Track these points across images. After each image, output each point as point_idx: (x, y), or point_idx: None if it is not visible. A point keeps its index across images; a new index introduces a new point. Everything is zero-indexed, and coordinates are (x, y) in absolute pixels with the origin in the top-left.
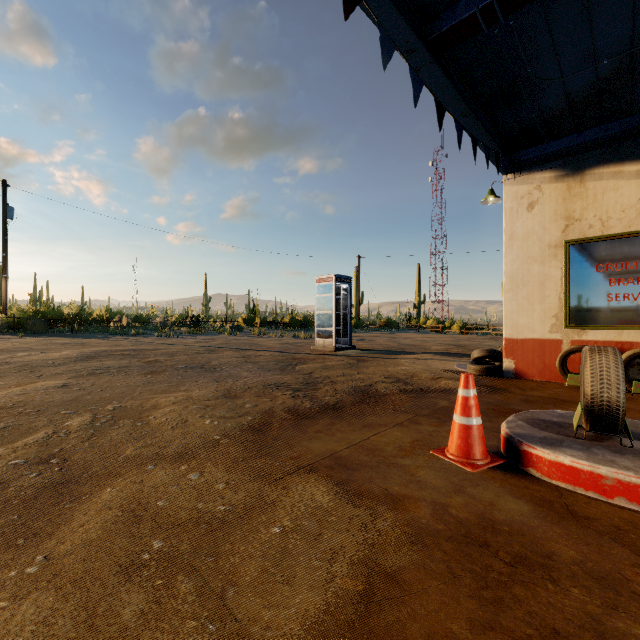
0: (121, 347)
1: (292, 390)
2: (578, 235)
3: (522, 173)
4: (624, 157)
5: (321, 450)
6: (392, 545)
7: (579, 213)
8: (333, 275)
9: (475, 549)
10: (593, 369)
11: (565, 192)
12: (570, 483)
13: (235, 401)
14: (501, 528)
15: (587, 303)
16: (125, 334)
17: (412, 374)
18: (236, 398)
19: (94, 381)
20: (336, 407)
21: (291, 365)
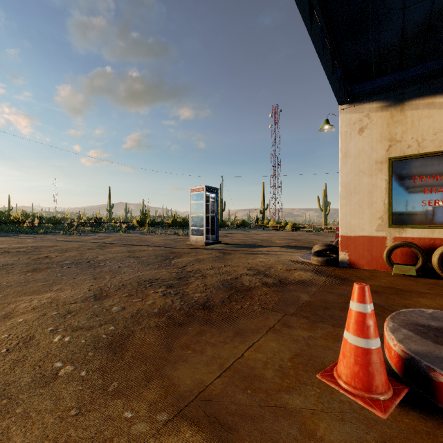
0: (22, 244)
1: (165, 286)
2: (399, 153)
3: (354, 104)
4: (436, 91)
5: (187, 383)
6: None
7: (400, 136)
8: (204, 186)
9: None
10: None
11: (389, 119)
12: None
13: (103, 303)
14: None
15: (406, 207)
16: (35, 233)
17: (269, 266)
18: (106, 298)
19: None
20: (206, 306)
21: (168, 259)
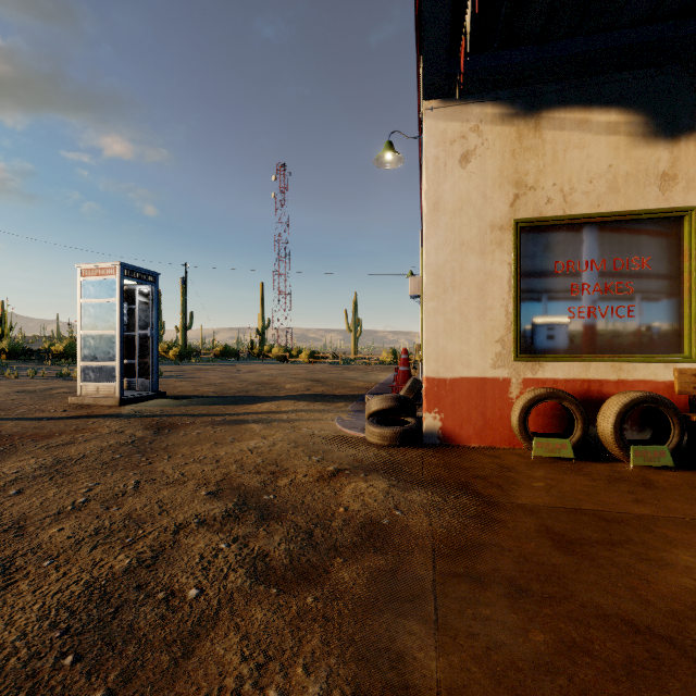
0: None
1: None
2: (532, 212)
3: (453, 101)
4: (592, 99)
5: None
6: None
7: (534, 178)
8: (116, 263)
9: None
10: None
11: (514, 142)
12: None
13: None
14: None
15: (542, 320)
16: None
17: (274, 466)
18: None
19: None
20: None
21: None
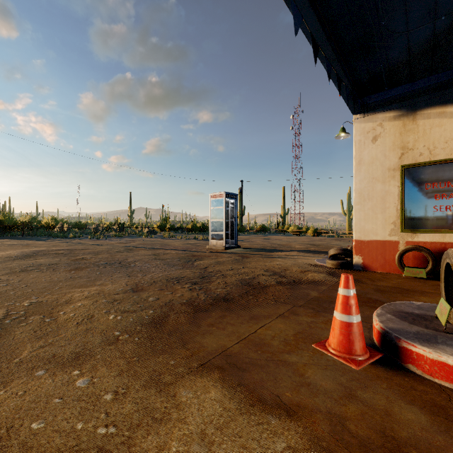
0: (58, 247)
1: (190, 283)
2: (411, 161)
3: (368, 113)
4: (447, 101)
5: (213, 346)
6: None
7: (412, 144)
8: (223, 192)
9: None
10: None
11: (401, 128)
12: None
13: (140, 294)
14: (409, 452)
15: (418, 213)
16: (65, 237)
17: (285, 268)
18: (142, 291)
19: (23, 277)
20: (226, 299)
21: (191, 261)
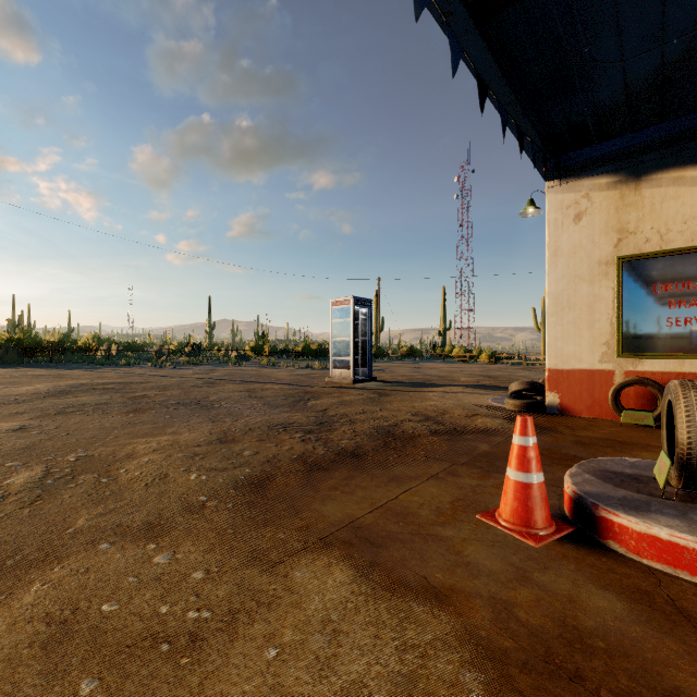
0: (105, 380)
1: (302, 432)
2: (633, 250)
3: (568, 179)
4: (686, 160)
5: (337, 516)
6: (440, 677)
7: (634, 225)
8: (351, 297)
9: (564, 685)
10: (689, 410)
11: (618, 201)
12: (669, 564)
13: (232, 447)
14: (593, 643)
15: (643, 328)
16: (114, 364)
17: (443, 411)
18: (233, 443)
19: (61, 422)
20: (355, 454)
21: (303, 400)
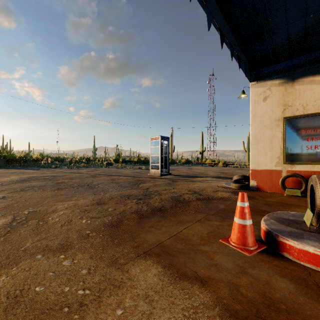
0: (44, 174)
1: (136, 199)
2: (290, 114)
3: (260, 81)
4: (315, 72)
5: (152, 240)
6: None
7: (291, 102)
8: (159, 136)
9: None
10: None
11: (283, 91)
12: (313, 264)
13: (103, 206)
14: (280, 306)
15: (295, 150)
16: (49, 167)
17: (202, 189)
18: (104, 204)
19: (22, 194)
20: (161, 209)
21: (137, 184)
